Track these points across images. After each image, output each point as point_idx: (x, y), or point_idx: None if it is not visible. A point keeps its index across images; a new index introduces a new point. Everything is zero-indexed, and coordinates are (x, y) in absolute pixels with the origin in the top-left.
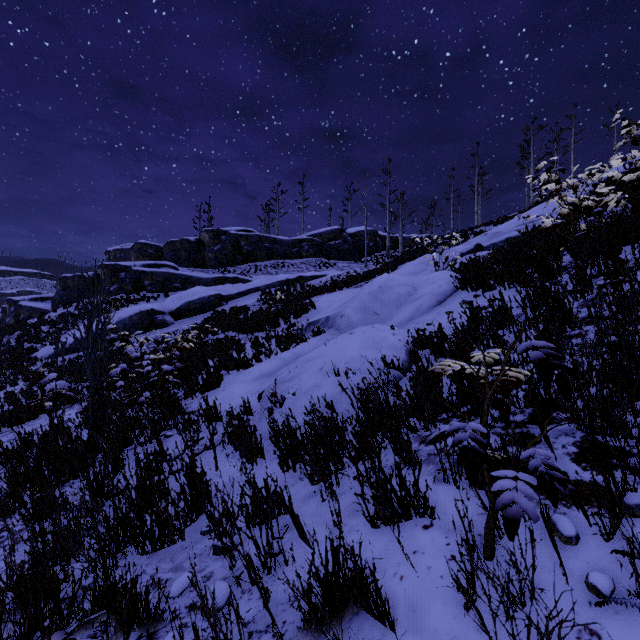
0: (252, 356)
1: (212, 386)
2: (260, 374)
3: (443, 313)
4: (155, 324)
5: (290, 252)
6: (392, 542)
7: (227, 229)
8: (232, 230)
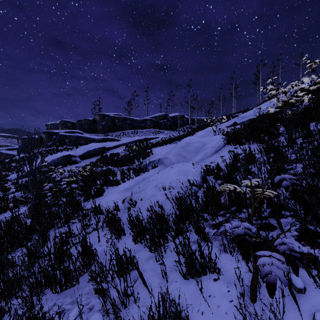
0: (120, 179)
1: (99, 195)
2: (124, 188)
3: (219, 157)
4: (71, 162)
5: (140, 125)
6: (196, 289)
7: (108, 114)
8: (111, 114)
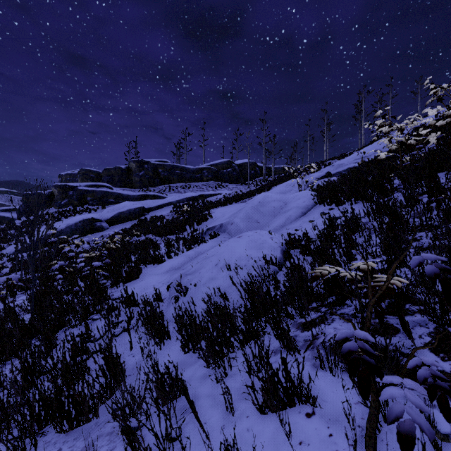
0: (164, 254)
1: (133, 277)
2: (170, 268)
3: (307, 221)
4: (94, 229)
5: (194, 177)
6: (279, 430)
7: (149, 160)
8: (152, 161)
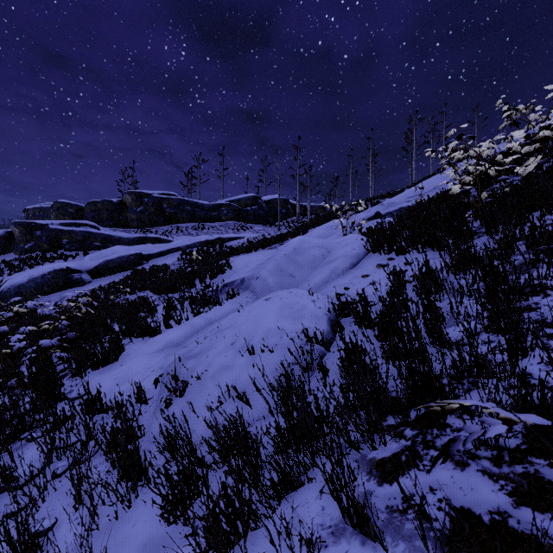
0: (160, 322)
1: (108, 360)
2: (166, 344)
3: (359, 276)
4: (71, 282)
5: (210, 215)
6: None
7: (150, 192)
8: (154, 193)
